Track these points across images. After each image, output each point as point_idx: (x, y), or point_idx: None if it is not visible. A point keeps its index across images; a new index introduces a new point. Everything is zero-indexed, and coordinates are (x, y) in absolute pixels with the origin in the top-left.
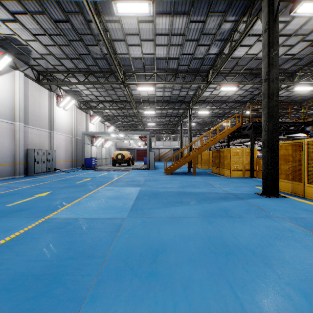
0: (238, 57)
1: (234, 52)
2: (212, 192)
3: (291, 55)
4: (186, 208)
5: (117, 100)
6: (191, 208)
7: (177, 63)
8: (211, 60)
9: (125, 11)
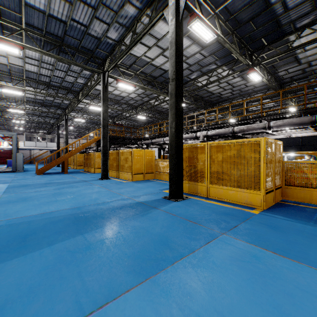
0: (100, 90)
1: (96, 86)
2: (71, 181)
3: (131, 98)
4: (48, 187)
5: None
6: (51, 187)
7: (49, 79)
8: (80, 86)
9: None
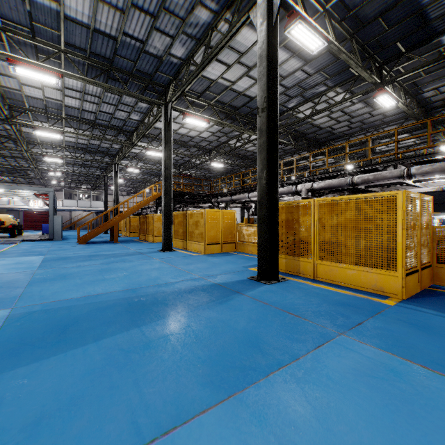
0: (160, 128)
1: (156, 124)
2: (123, 253)
3: (203, 138)
4: (93, 261)
5: None
6: (97, 261)
7: (94, 116)
8: (134, 124)
9: (27, 74)
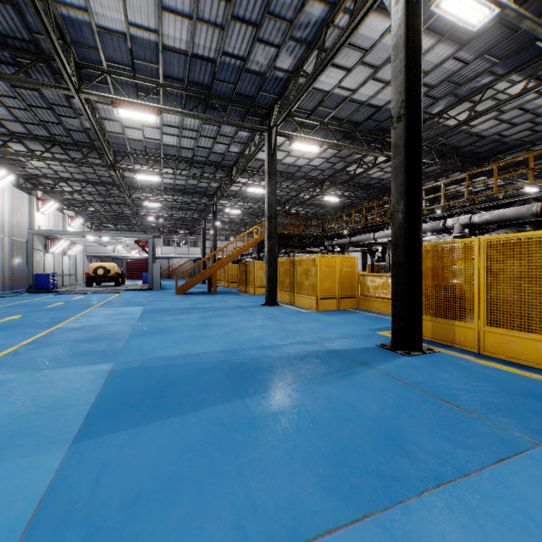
0: (263, 159)
1: (258, 155)
2: (222, 306)
3: (314, 166)
4: (191, 315)
5: (96, 180)
6: (195, 315)
7: (192, 153)
8: (234, 157)
9: (128, 115)
